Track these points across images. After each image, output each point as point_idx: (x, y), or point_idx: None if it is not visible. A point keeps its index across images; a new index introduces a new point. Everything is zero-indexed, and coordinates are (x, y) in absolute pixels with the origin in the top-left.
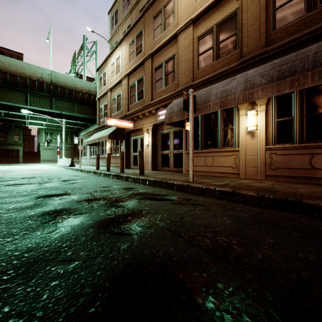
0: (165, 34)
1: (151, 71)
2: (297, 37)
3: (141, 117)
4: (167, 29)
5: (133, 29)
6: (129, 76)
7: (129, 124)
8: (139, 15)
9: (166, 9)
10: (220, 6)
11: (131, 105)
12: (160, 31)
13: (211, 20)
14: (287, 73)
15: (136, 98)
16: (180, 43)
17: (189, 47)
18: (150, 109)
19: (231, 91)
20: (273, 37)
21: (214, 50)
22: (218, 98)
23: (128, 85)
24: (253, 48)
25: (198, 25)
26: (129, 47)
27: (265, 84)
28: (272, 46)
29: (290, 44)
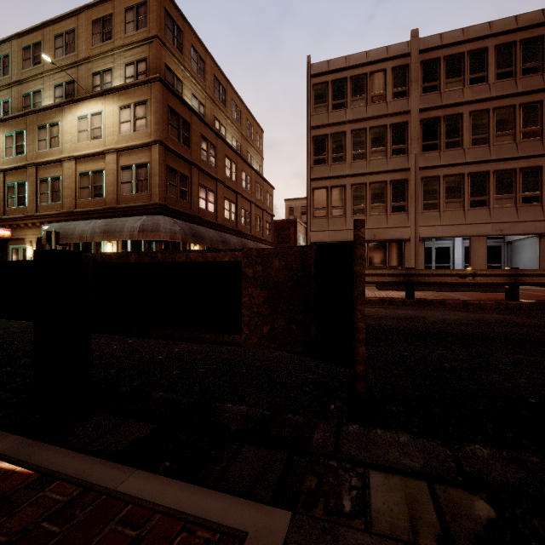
0: (51, 153)
1: (36, 181)
2: (127, 206)
3: (22, 226)
4: (53, 149)
5: (12, 121)
6: (6, 173)
7: (5, 231)
8: (19, 112)
9: (52, 129)
10: (95, 159)
11: (9, 208)
12: (46, 147)
13: (88, 165)
14: (107, 231)
15: (16, 203)
16: (65, 169)
17: (73, 178)
18: (33, 221)
19: (86, 232)
20: (121, 199)
21: (91, 189)
22: (79, 234)
23: (3, 183)
24: (111, 201)
25: (80, 163)
26: (6, 138)
27: (99, 234)
28: (118, 206)
29: (123, 209)
